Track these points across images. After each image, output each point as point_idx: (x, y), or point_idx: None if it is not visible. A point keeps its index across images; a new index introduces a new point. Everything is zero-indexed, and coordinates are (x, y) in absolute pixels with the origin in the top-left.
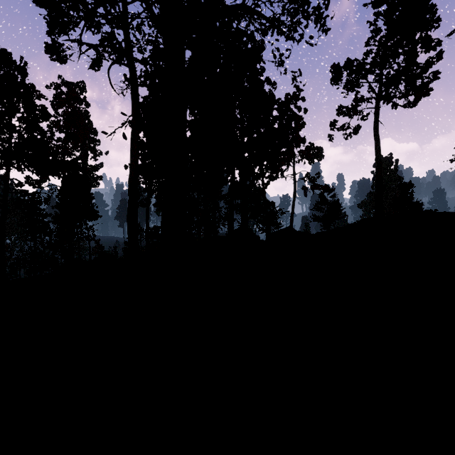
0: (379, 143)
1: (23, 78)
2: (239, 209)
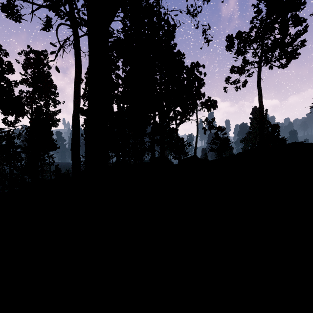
0: (261, 93)
1: None
2: (158, 142)
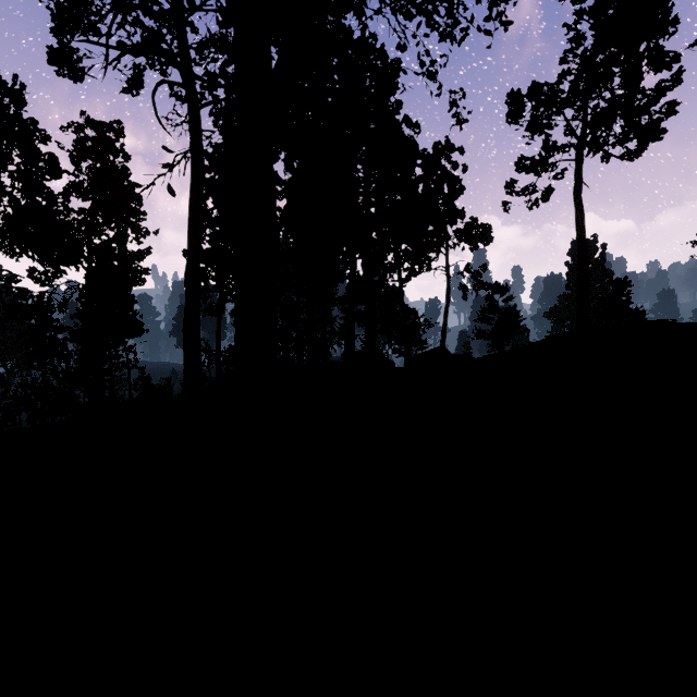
0: (582, 214)
1: (19, 109)
2: (362, 319)
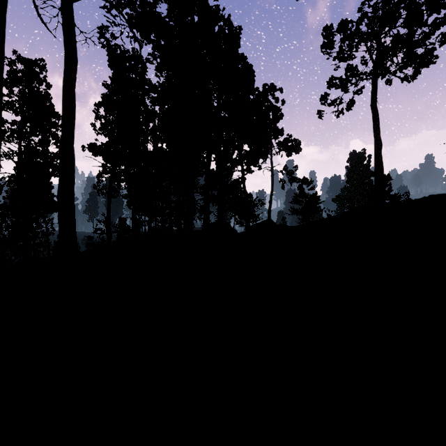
0: (378, 118)
1: None
2: (215, 200)
